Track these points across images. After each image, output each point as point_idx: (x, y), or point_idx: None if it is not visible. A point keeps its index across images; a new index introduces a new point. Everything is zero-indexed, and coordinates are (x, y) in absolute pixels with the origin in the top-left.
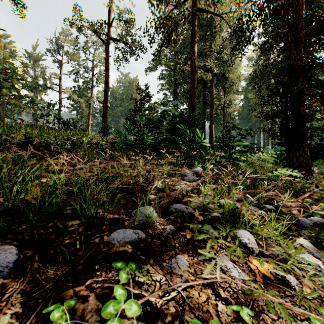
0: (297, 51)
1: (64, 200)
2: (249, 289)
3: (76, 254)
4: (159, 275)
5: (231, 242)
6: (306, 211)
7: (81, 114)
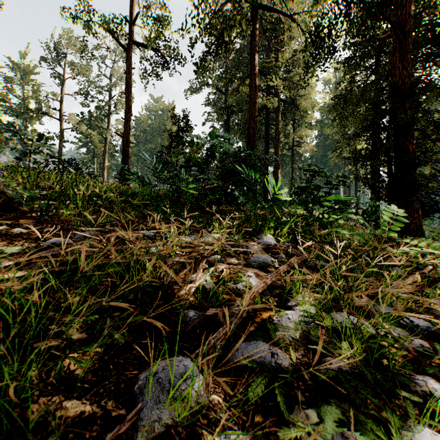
0: (404, 64)
1: None
2: None
3: None
4: None
5: None
6: None
7: (93, 153)
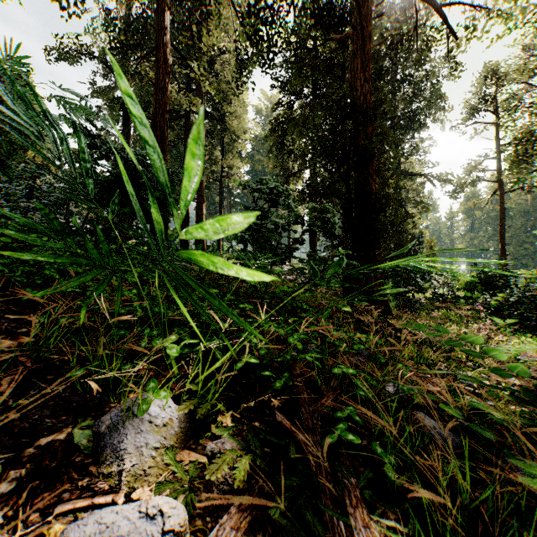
0: (366, 76)
1: None
2: None
3: None
4: None
5: None
6: None
7: None
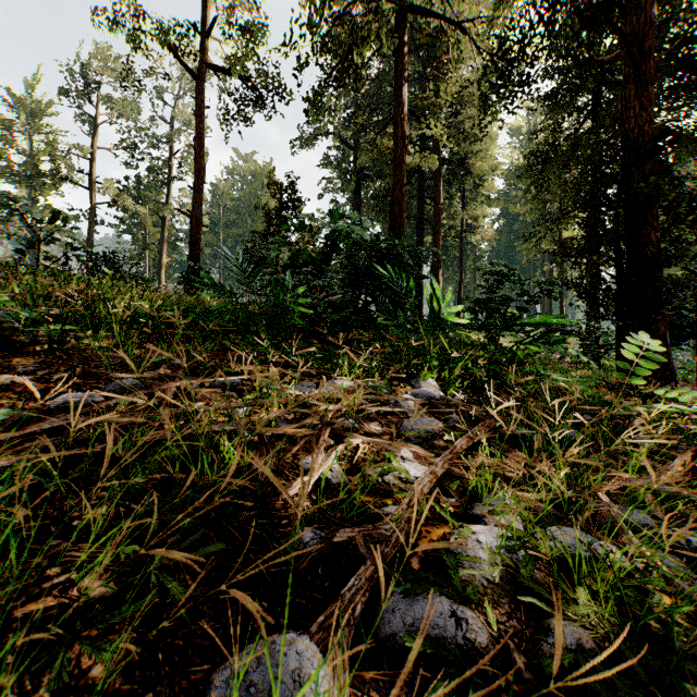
0: (643, 102)
1: None
2: None
3: None
4: None
5: None
6: None
7: (144, 242)
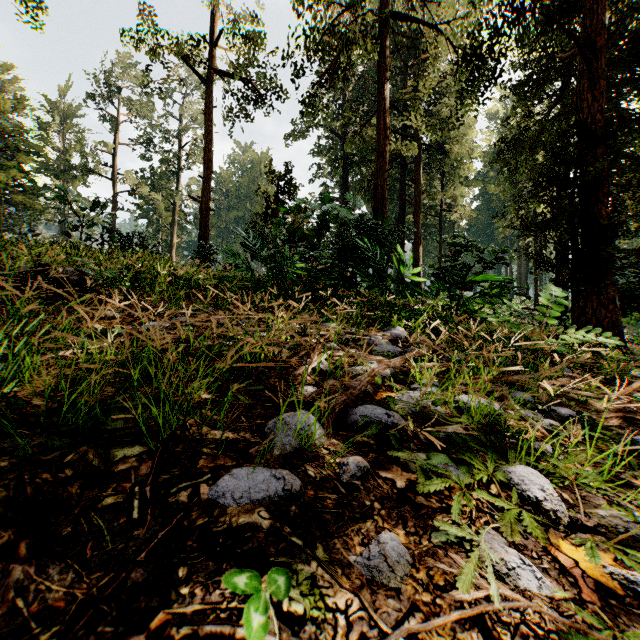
0: (595, 94)
1: (110, 398)
2: (573, 628)
3: (130, 535)
4: (342, 593)
5: (502, 496)
6: (638, 421)
7: (157, 225)
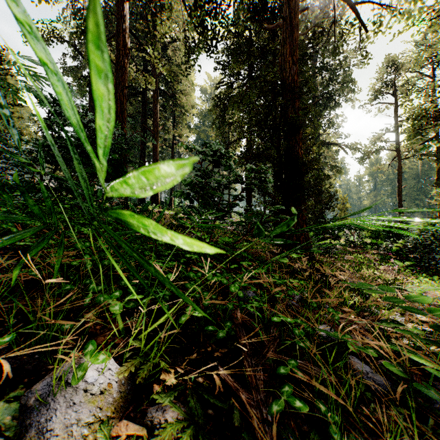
0: (294, 59)
1: None
2: None
3: None
4: None
5: None
6: None
7: None
